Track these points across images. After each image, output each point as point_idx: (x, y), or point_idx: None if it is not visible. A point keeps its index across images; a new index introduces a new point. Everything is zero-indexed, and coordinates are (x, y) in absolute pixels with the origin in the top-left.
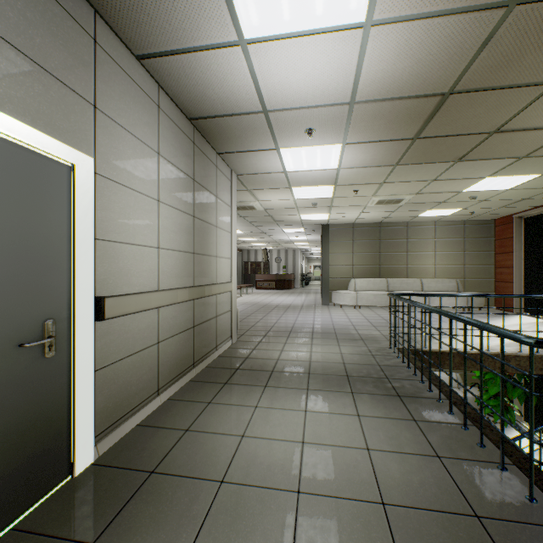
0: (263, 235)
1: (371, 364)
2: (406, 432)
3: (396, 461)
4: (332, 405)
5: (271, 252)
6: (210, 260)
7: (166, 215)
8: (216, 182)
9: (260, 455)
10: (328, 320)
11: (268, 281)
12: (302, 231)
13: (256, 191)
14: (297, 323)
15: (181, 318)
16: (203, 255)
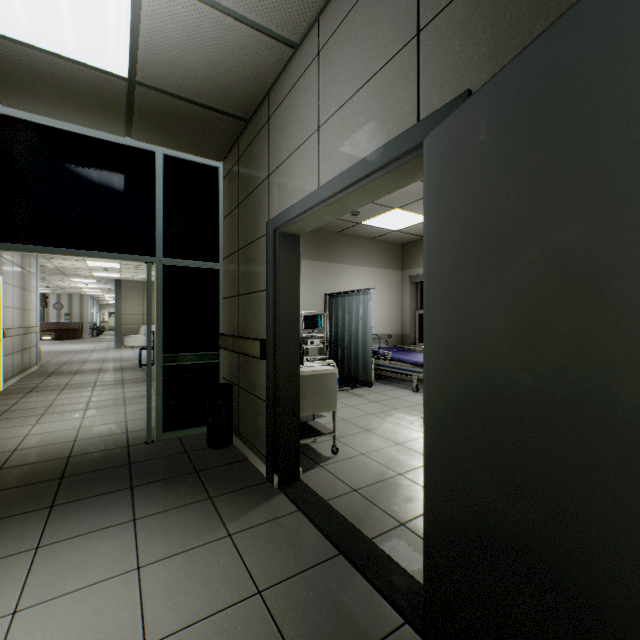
0: (44, 281)
1: (137, 365)
2: (140, 373)
3: (132, 376)
4: (111, 373)
5: (49, 296)
6: (29, 312)
7: (15, 291)
8: (31, 263)
9: (80, 381)
10: (118, 355)
11: (45, 331)
12: (94, 281)
13: (54, 259)
14: (91, 358)
15: (19, 344)
16: (26, 310)
